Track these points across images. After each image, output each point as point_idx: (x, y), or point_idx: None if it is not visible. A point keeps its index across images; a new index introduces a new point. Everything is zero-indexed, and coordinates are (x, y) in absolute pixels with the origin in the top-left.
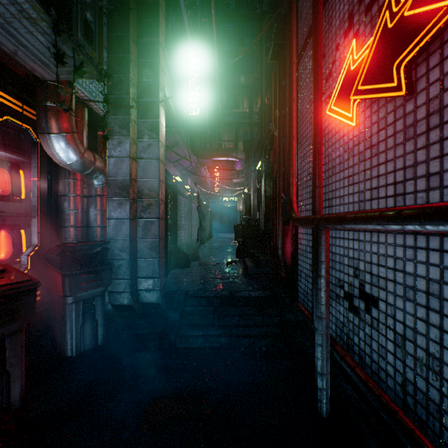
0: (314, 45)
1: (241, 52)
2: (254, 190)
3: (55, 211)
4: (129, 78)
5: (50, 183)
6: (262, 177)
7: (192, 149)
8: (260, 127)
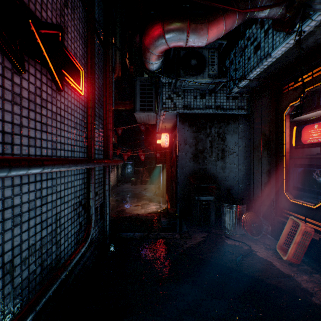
0: None
1: None
2: None
3: None
4: None
5: None
6: None
7: None
8: None
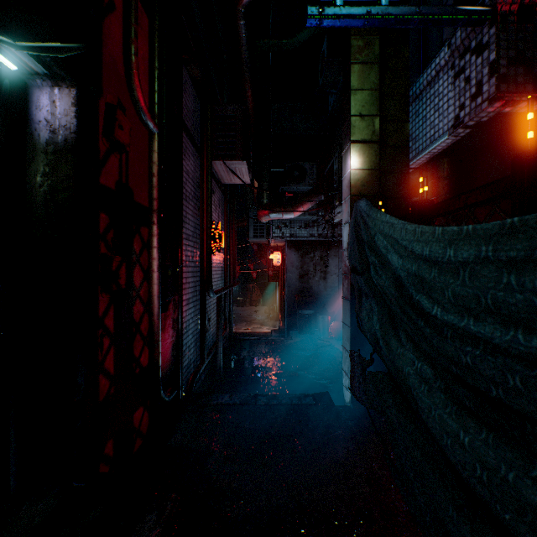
0: None
1: None
2: None
3: None
4: None
5: None
6: None
7: None
8: None
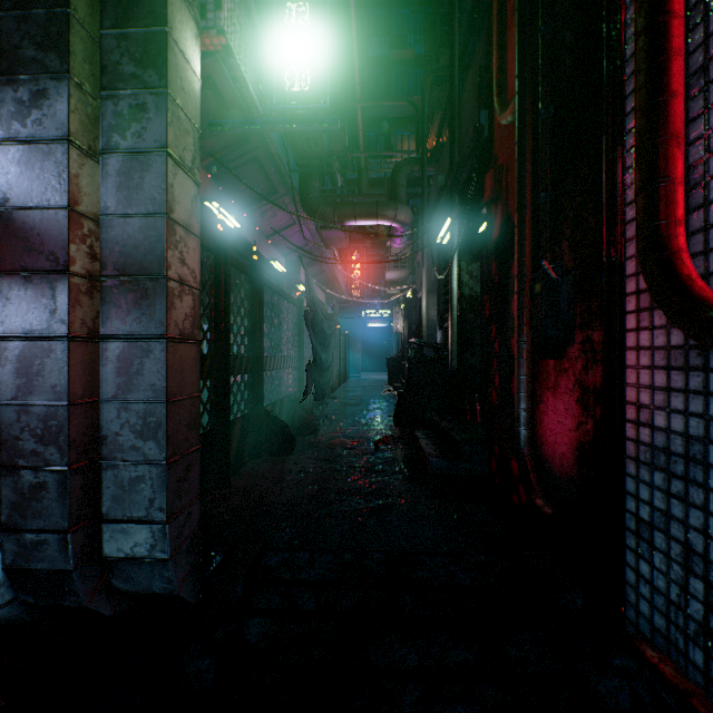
0: None
1: (398, 58)
2: (428, 289)
3: None
4: None
5: None
6: (454, 250)
7: (303, 203)
8: (445, 150)
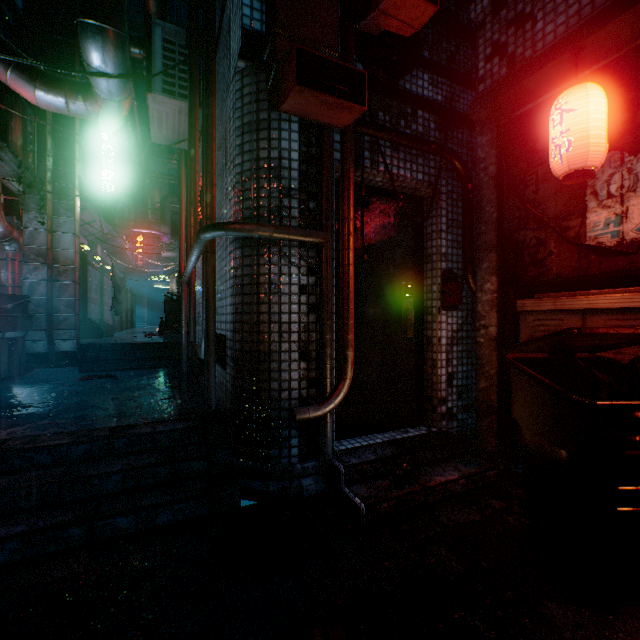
0: None
1: None
2: None
3: None
4: (47, 166)
5: None
6: None
7: (104, 216)
8: None
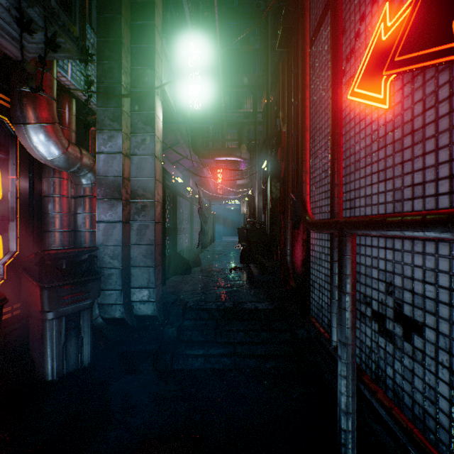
0: (333, 20)
1: (244, 50)
2: (259, 191)
3: (38, 214)
4: (121, 64)
5: (32, 182)
6: (268, 177)
7: (193, 148)
8: (265, 124)
